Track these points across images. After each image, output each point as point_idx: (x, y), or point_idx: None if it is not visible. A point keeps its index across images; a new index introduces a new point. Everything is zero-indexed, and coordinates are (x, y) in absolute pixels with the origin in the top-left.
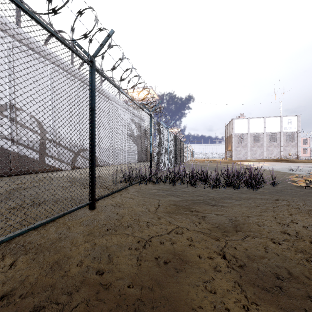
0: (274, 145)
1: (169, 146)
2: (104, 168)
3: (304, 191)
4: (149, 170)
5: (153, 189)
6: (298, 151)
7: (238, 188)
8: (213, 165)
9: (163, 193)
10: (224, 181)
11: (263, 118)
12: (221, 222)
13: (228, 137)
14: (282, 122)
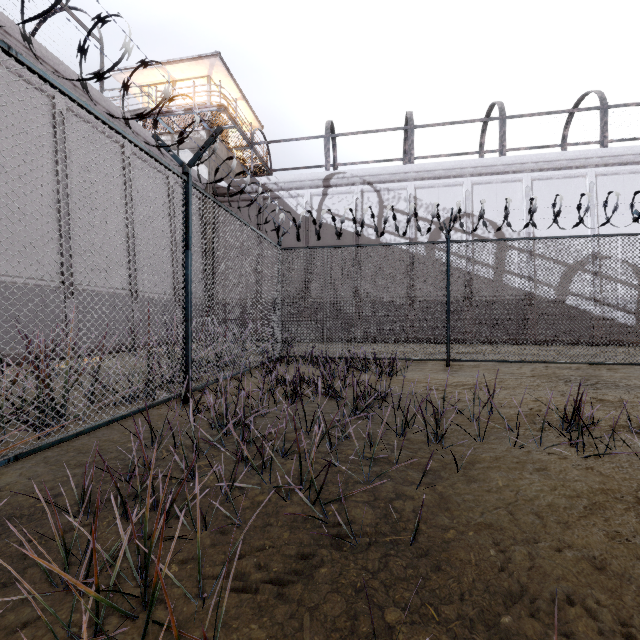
0: None
1: None
2: None
3: None
4: None
5: None
6: None
7: None
8: None
9: None
10: None
11: None
12: None
13: None
14: None
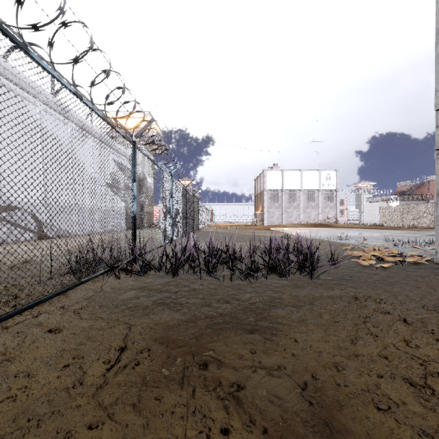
0: (312, 205)
1: (174, 204)
2: (55, 242)
3: (379, 274)
4: (130, 247)
5: (129, 289)
6: (337, 213)
7: (287, 276)
8: (240, 232)
9: (147, 300)
10: (260, 260)
11: (300, 171)
12: (285, 409)
13: (259, 195)
14: (320, 178)
